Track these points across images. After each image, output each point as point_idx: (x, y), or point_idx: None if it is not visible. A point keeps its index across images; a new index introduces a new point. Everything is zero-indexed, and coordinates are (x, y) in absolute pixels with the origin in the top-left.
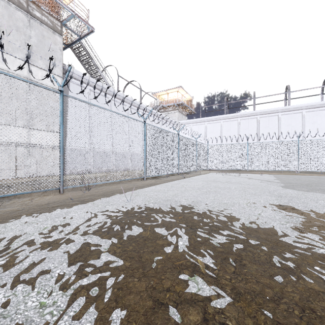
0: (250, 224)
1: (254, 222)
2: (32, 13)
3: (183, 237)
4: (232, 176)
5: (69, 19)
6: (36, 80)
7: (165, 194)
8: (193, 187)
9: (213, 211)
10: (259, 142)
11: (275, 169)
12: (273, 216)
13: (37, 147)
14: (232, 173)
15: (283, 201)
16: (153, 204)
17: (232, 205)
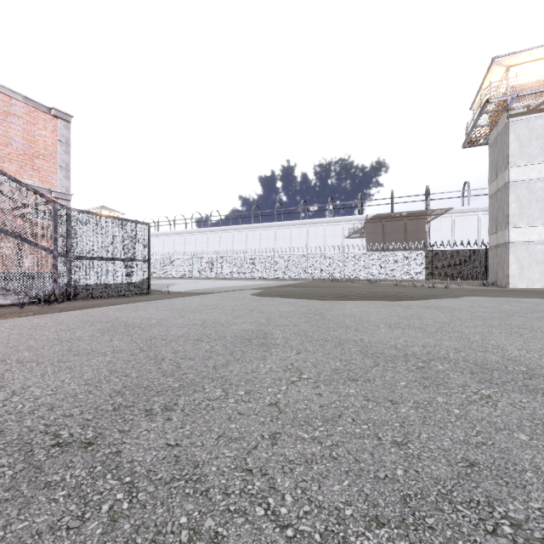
0: None
1: None
2: None
3: None
4: None
5: None
6: None
7: None
8: None
9: None
10: None
11: None
12: None
13: None
14: None
15: None
16: None
17: None
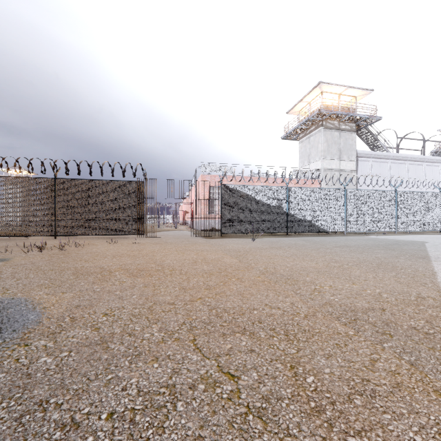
0: None
1: None
2: (340, 128)
3: None
4: None
5: (362, 120)
6: (343, 169)
7: None
8: None
9: None
10: None
11: None
12: None
13: None
14: None
15: None
16: None
17: None
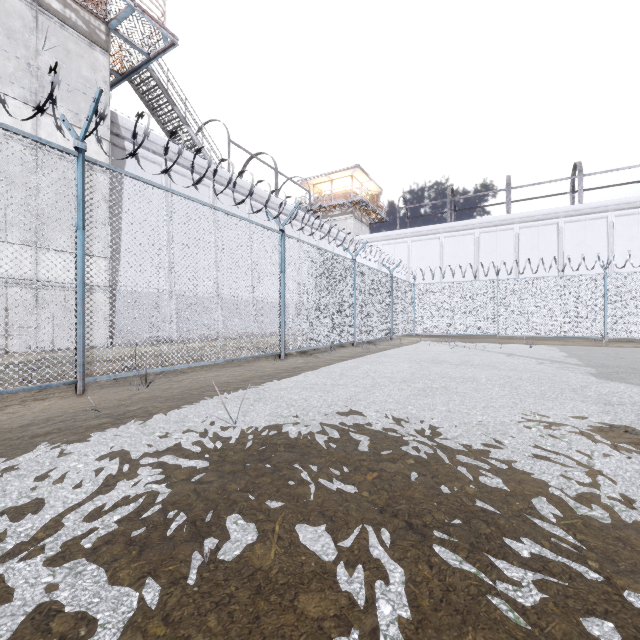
0: (584, 508)
1: (592, 499)
2: (42, 2)
3: (388, 573)
4: (471, 349)
5: (123, 17)
6: None
7: (328, 395)
8: (390, 377)
9: (457, 452)
10: (521, 279)
11: (556, 335)
12: (635, 472)
13: (55, 288)
14: (468, 344)
15: (626, 419)
16: (295, 429)
17: (503, 432)
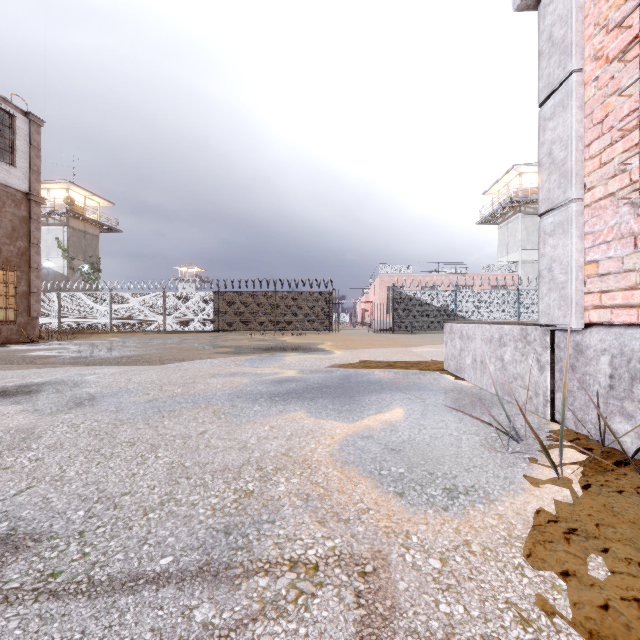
0: None
1: None
2: None
3: None
4: None
5: None
6: None
7: None
8: None
9: None
10: None
11: None
12: None
13: None
14: None
15: None
16: None
17: None
